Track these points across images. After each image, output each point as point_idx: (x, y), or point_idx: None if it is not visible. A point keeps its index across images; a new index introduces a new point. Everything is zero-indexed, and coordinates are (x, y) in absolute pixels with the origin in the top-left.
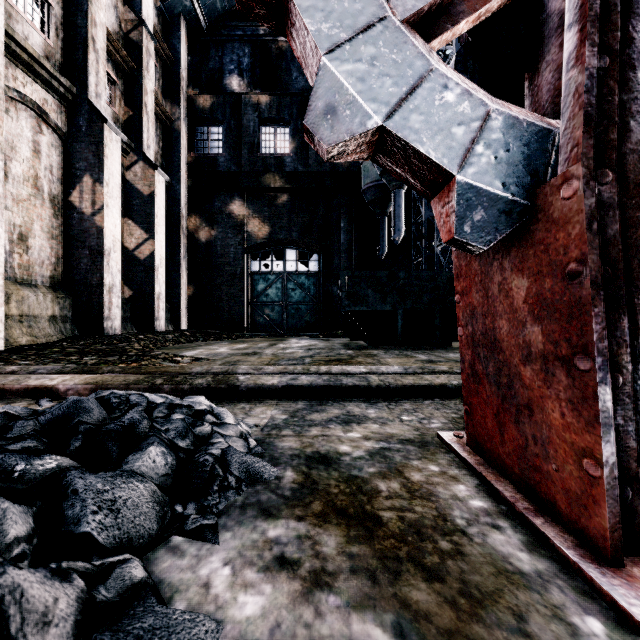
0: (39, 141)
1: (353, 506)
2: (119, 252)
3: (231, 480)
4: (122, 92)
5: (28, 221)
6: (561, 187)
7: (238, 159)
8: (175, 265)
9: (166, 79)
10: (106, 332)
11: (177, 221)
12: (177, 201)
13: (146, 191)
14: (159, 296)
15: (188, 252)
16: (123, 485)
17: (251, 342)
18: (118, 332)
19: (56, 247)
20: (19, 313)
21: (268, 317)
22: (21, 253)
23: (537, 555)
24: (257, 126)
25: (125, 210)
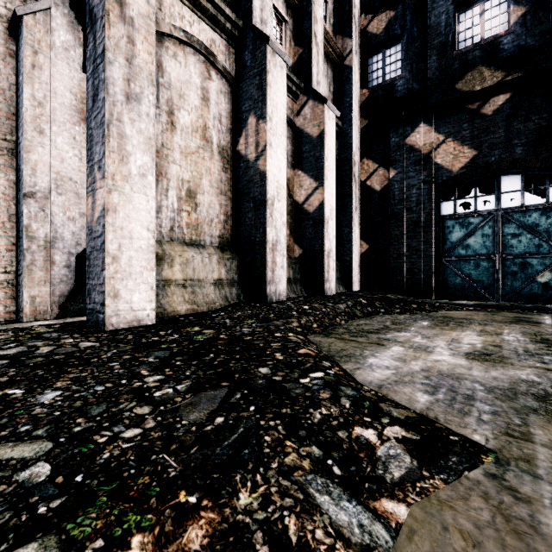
0: (208, 88)
1: None
2: (284, 201)
3: None
4: (292, 32)
5: (196, 176)
6: None
7: (422, 73)
8: (346, 219)
9: (337, 16)
10: (269, 298)
11: (348, 169)
12: (348, 146)
13: (315, 132)
14: (329, 253)
15: (359, 204)
16: None
17: (472, 324)
18: (282, 298)
19: (225, 203)
20: (183, 277)
21: (468, 277)
22: (189, 211)
23: None
24: (451, 16)
25: (295, 161)
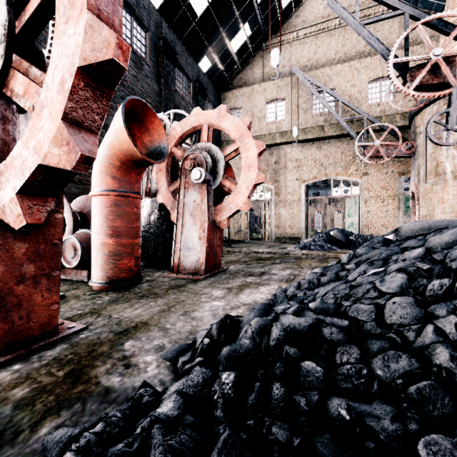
0: None
1: (65, 382)
2: None
3: (104, 416)
4: None
5: None
6: (55, 213)
7: None
8: None
9: None
10: None
11: None
12: None
13: None
14: None
15: None
16: (184, 380)
17: None
18: None
19: None
20: None
21: None
22: None
23: (55, 346)
24: None
25: None
